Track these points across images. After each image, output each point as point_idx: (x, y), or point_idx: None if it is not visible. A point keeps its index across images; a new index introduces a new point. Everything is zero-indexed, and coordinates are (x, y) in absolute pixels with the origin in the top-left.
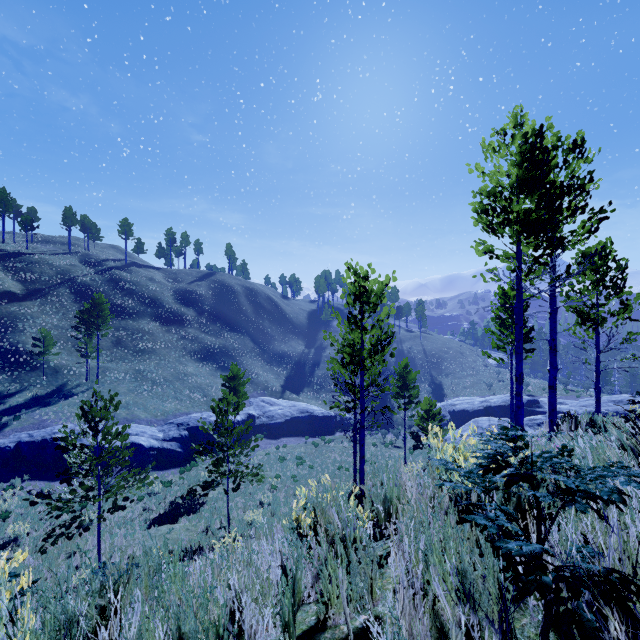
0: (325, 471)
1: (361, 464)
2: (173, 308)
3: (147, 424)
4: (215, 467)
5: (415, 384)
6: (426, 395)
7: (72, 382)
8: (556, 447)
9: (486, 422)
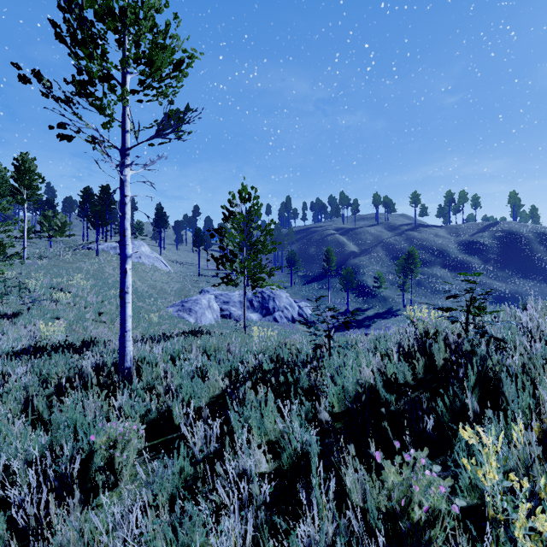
0: None
1: None
2: (458, 257)
3: None
4: None
5: None
6: None
7: (395, 307)
8: None
9: None
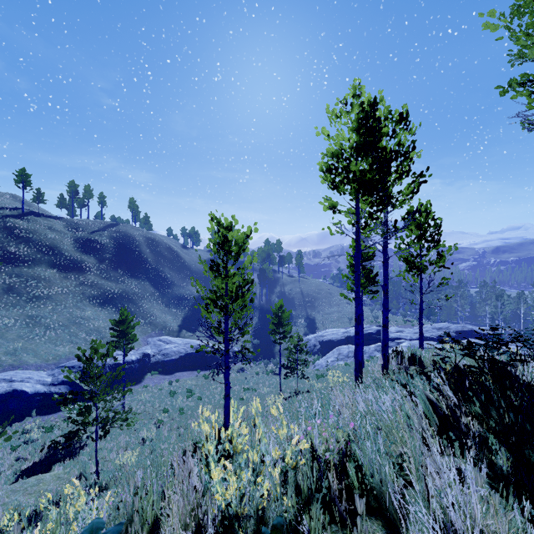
0: (212, 401)
1: (225, 402)
2: (73, 256)
3: (36, 369)
4: (80, 416)
5: (294, 320)
6: (302, 328)
7: None
8: (263, 530)
9: (346, 349)
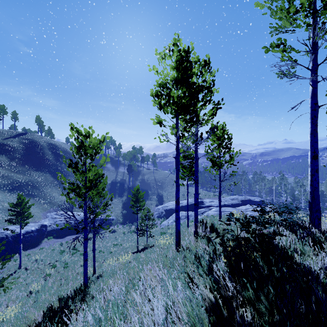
0: (90, 255)
1: (84, 265)
2: None
3: None
4: None
5: (150, 196)
6: (155, 202)
7: None
8: None
9: (180, 214)
